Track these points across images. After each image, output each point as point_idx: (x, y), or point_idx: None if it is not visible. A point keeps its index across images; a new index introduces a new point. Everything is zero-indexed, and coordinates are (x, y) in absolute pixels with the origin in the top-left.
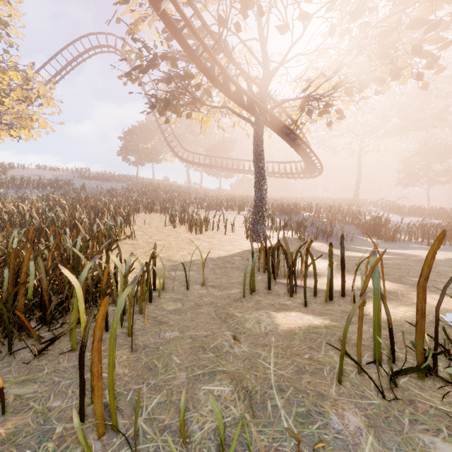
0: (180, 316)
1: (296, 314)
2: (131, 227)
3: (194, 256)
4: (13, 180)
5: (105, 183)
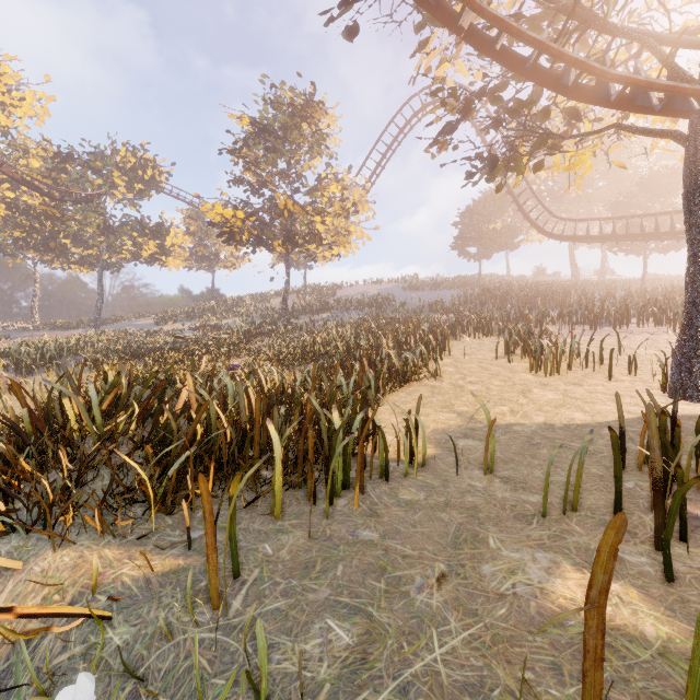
0: (405, 513)
1: (620, 591)
2: (444, 359)
3: (518, 417)
4: (339, 302)
5: (433, 293)
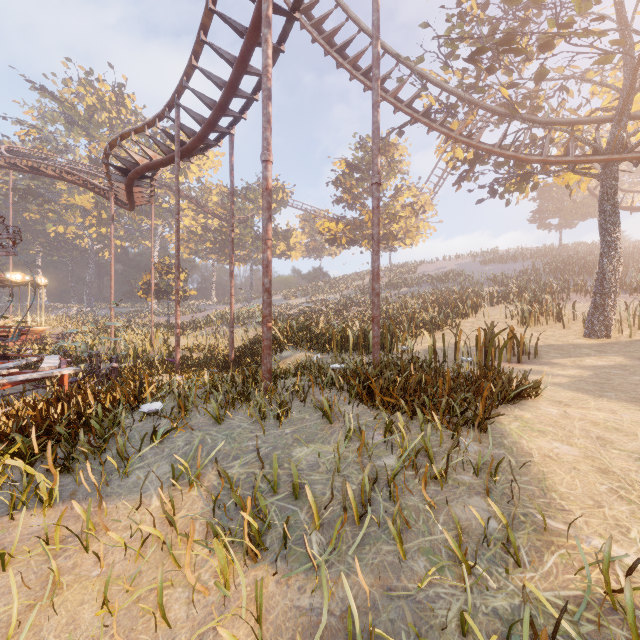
0: None
1: None
2: (469, 319)
3: None
4: (416, 278)
5: (506, 266)
